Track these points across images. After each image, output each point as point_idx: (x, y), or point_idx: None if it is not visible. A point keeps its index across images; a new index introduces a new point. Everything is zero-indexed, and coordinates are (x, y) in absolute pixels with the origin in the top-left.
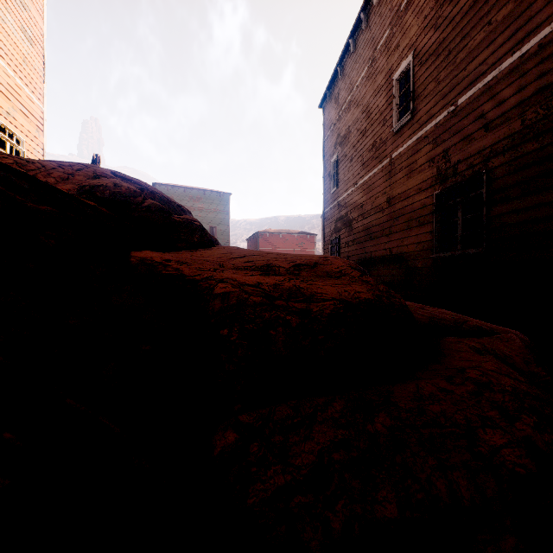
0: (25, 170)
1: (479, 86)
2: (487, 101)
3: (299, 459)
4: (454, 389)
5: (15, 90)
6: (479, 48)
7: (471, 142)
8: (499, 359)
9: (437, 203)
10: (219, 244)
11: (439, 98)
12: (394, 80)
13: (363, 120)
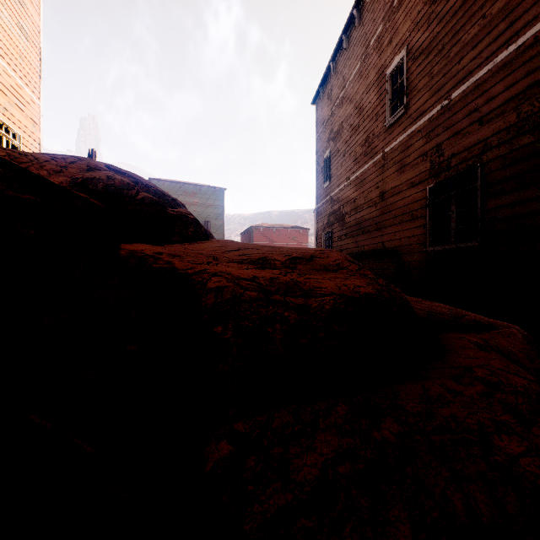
0: (17, 163)
1: (474, 80)
2: (482, 95)
3: (301, 474)
4: (463, 390)
5: (12, 85)
6: (474, 42)
7: (465, 135)
8: (503, 355)
9: (431, 197)
10: (214, 238)
11: (432, 93)
12: (387, 76)
13: (356, 115)
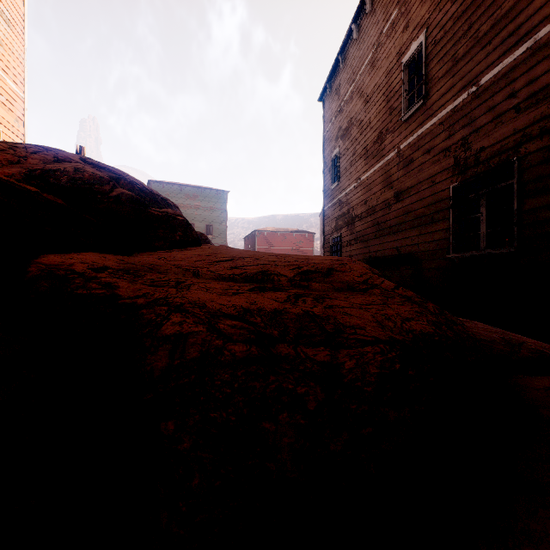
0: None
1: (509, 61)
2: (519, 77)
3: None
4: None
5: None
6: (509, 17)
7: (497, 126)
8: None
9: (455, 197)
10: (211, 243)
11: (457, 79)
12: (403, 64)
13: (367, 110)
